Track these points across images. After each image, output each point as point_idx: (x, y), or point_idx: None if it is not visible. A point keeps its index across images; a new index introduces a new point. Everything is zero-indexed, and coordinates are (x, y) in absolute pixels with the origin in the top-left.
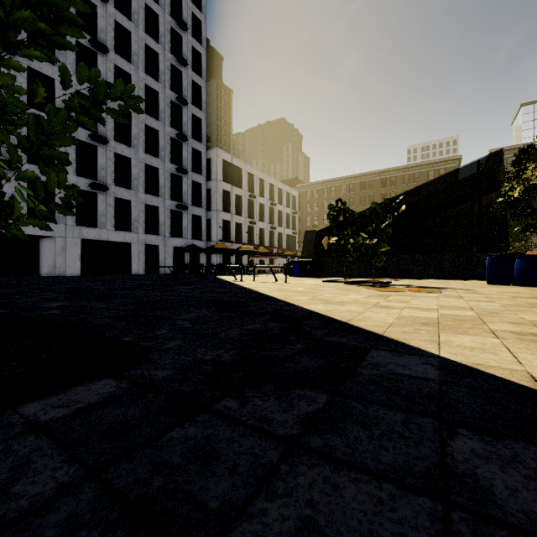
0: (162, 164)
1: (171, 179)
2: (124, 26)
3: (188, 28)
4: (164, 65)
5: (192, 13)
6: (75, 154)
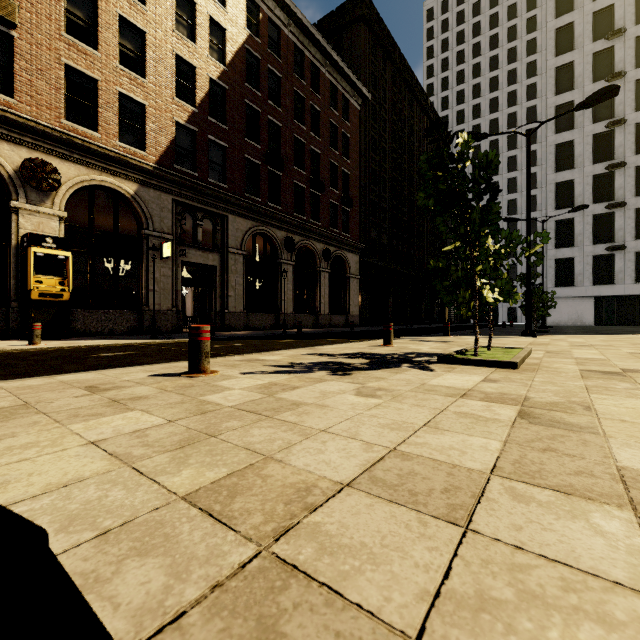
0: None
1: None
2: None
3: None
4: None
5: None
6: None
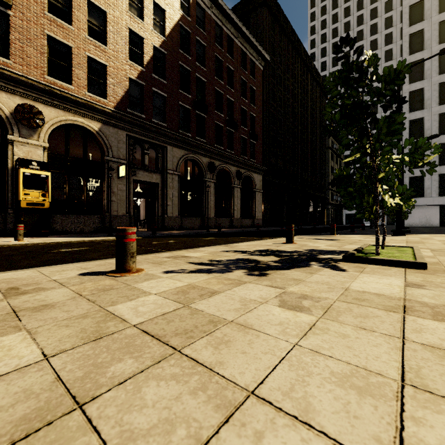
0: None
1: None
2: None
3: None
4: None
5: None
6: None
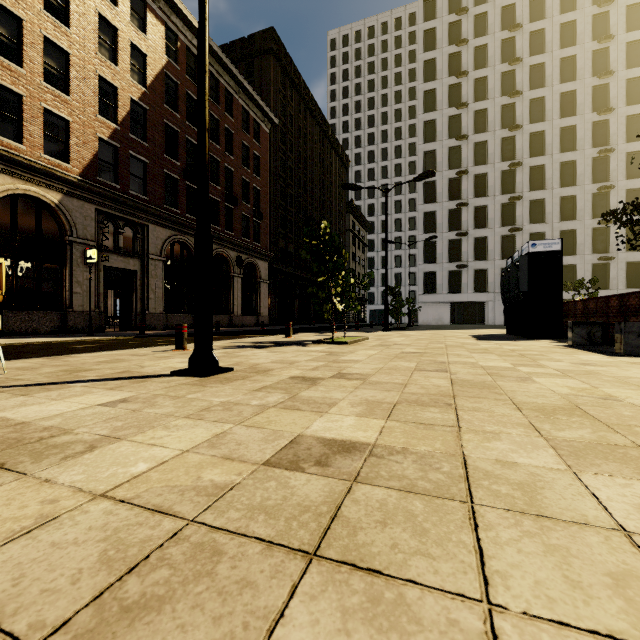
0: (580, 224)
1: (594, 233)
2: (538, 131)
3: (614, 72)
4: (583, 130)
5: (627, 43)
6: (500, 246)
